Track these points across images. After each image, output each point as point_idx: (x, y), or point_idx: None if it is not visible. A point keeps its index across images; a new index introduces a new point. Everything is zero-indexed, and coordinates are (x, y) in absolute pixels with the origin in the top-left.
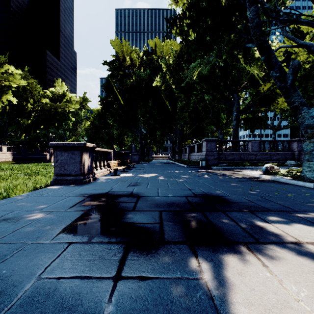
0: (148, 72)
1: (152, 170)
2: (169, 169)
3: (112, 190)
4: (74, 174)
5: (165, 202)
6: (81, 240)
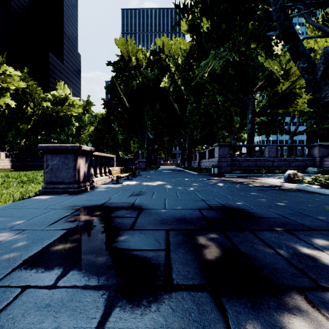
0: (156, 73)
1: (159, 178)
2: (178, 177)
3: (110, 200)
4: (67, 182)
5: (173, 217)
6: (42, 282)
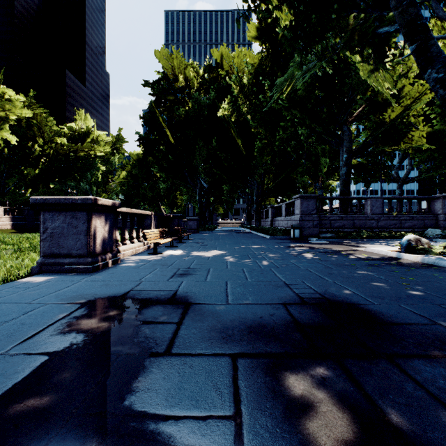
0: (212, 97)
1: (217, 245)
2: (243, 242)
3: (139, 286)
4: (76, 254)
5: (242, 322)
6: None
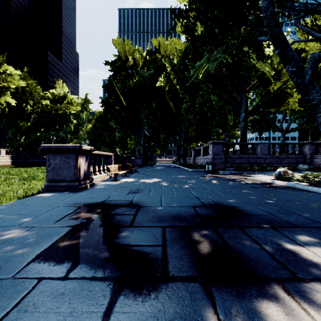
0: (152, 72)
1: (156, 175)
2: (173, 173)
3: (109, 198)
4: (69, 180)
5: (169, 214)
6: (55, 274)
